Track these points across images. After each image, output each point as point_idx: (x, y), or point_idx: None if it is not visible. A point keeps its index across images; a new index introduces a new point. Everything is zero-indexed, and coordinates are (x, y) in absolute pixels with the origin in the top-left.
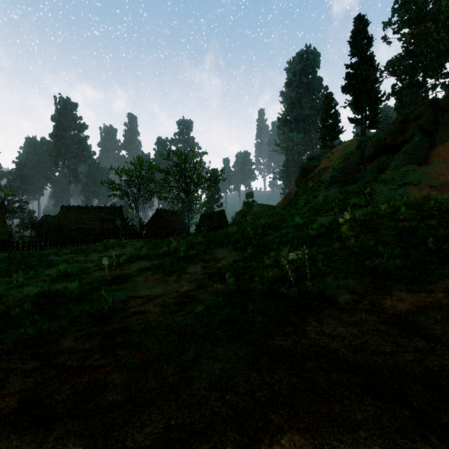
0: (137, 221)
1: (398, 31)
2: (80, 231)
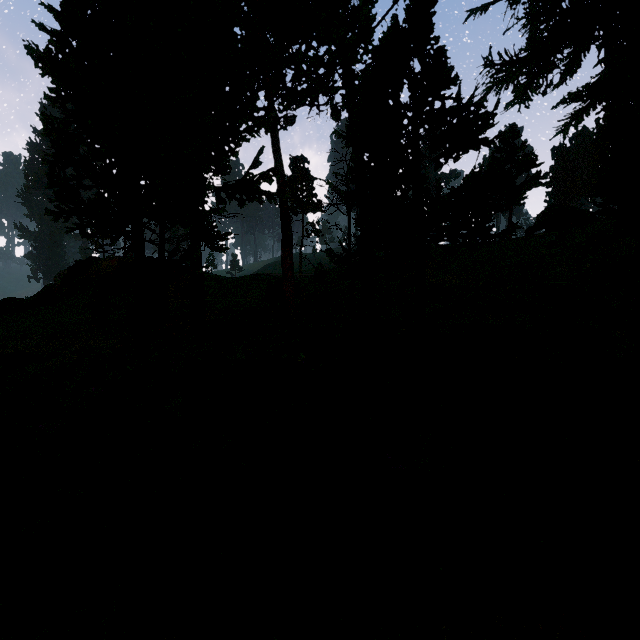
0: None
1: None
2: None
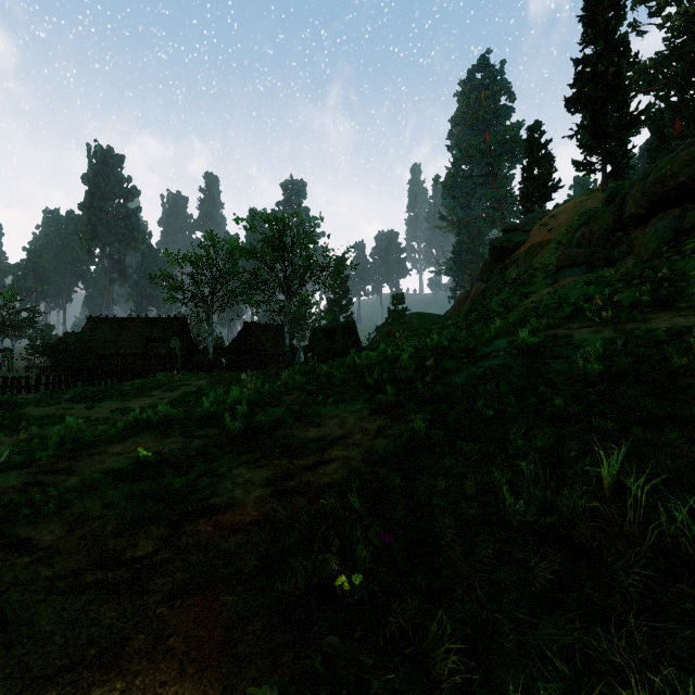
0: (210, 342)
1: (658, 13)
2: (116, 359)
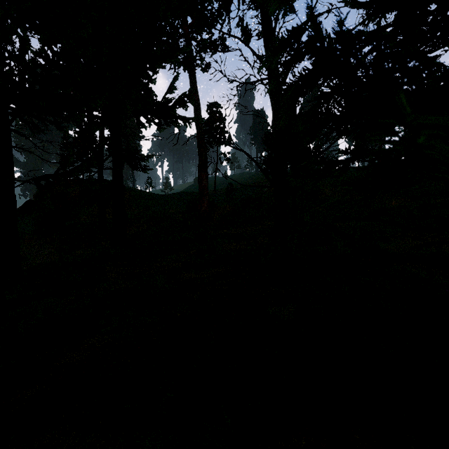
0: None
1: None
2: None
